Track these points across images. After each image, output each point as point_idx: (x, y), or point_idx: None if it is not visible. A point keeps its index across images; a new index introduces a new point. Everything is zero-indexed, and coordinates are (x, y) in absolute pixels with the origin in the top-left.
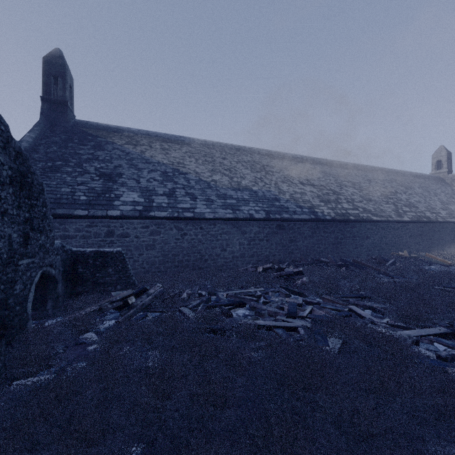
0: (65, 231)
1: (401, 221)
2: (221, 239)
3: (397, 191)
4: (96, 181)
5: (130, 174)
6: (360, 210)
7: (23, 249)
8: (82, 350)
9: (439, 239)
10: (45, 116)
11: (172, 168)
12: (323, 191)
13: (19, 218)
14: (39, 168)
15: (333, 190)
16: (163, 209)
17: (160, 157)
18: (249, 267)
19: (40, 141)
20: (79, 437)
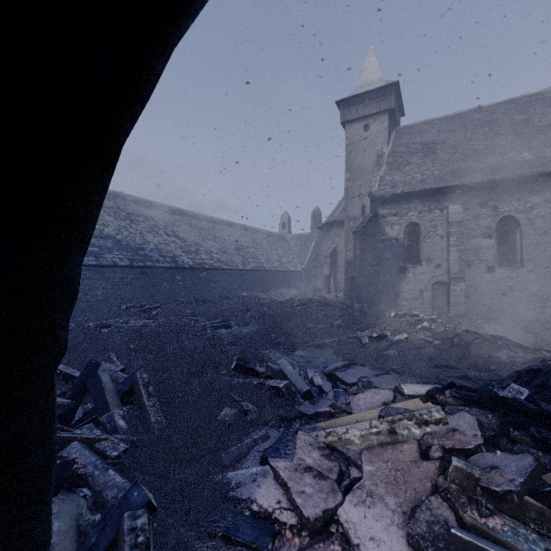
0: None
1: (244, 269)
2: (83, 284)
3: (249, 246)
4: None
5: None
6: (215, 261)
7: None
8: None
9: (272, 283)
10: None
11: None
12: (187, 243)
13: None
14: None
15: (195, 243)
16: None
17: None
18: (114, 307)
19: None
20: None
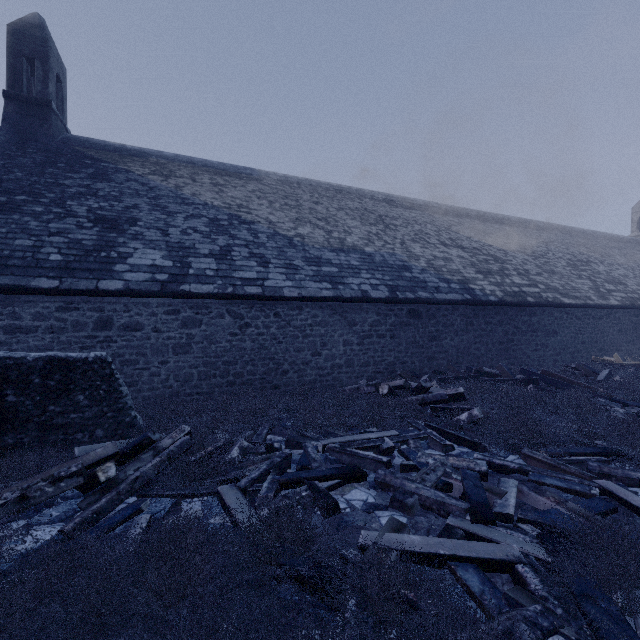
0: (13, 318)
1: (606, 306)
2: (312, 334)
3: (590, 260)
4: (86, 230)
5: (152, 220)
6: (541, 288)
7: None
8: None
9: None
10: (10, 124)
11: (228, 214)
12: (479, 257)
13: None
14: None
15: (493, 256)
16: (206, 280)
17: (208, 196)
18: (363, 385)
19: None
20: None
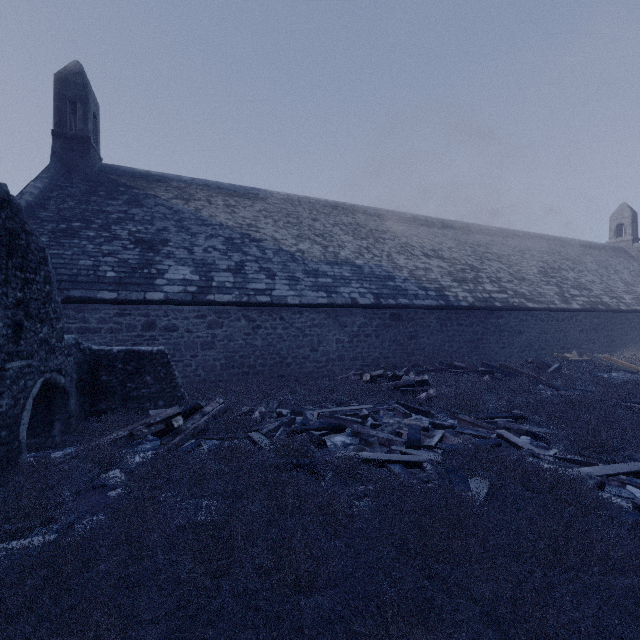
0: (83, 322)
1: (568, 309)
2: (310, 334)
3: (562, 267)
4: (130, 251)
5: (179, 241)
6: (510, 294)
7: (12, 345)
8: (102, 497)
9: (621, 336)
10: (57, 158)
11: (240, 233)
12: (457, 266)
13: (6, 299)
14: (47, 231)
15: (470, 266)
16: (226, 291)
17: (223, 217)
18: (351, 375)
19: (51, 194)
20: (82, 639)
